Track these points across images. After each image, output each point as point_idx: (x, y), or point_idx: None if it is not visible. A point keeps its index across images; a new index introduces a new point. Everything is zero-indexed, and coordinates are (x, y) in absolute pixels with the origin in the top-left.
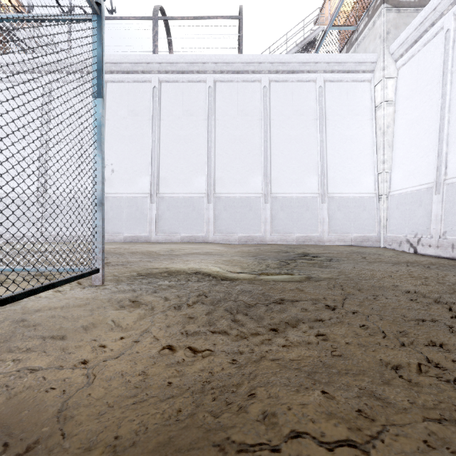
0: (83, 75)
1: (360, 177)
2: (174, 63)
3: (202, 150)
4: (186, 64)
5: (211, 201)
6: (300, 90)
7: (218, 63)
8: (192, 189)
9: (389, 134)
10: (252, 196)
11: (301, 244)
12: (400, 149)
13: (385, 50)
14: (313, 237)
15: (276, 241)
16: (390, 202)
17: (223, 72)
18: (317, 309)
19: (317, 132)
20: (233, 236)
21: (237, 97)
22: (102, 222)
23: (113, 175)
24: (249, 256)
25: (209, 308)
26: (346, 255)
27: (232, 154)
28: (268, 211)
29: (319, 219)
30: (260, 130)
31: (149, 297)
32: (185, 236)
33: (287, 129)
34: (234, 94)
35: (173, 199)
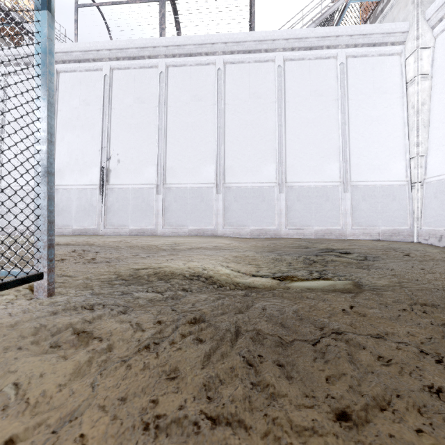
0: (90, 63)
1: (388, 163)
2: (181, 45)
3: (211, 137)
4: (194, 46)
5: (220, 192)
6: (318, 68)
7: (228, 42)
8: (200, 179)
9: (424, 112)
10: (265, 185)
11: (320, 238)
12: (439, 129)
13: (419, 16)
14: (333, 231)
15: (291, 234)
16: (425, 191)
17: (233, 52)
18: (408, 356)
19: (338, 113)
20: (244, 229)
21: (249, 79)
22: (50, 201)
23: (119, 166)
24: (264, 252)
25: (208, 351)
26: (382, 251)
27: (243, 141)
28: (283, 201)
29: (341, 211)
30: (274, 114)
31: (109, 324)
32: (193, 229)
33: (304, 111)
34: (246, 76)
35: (180, 190)
